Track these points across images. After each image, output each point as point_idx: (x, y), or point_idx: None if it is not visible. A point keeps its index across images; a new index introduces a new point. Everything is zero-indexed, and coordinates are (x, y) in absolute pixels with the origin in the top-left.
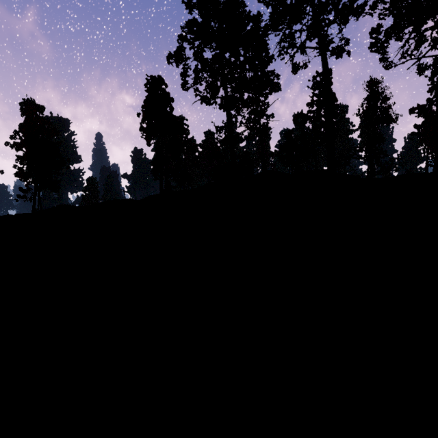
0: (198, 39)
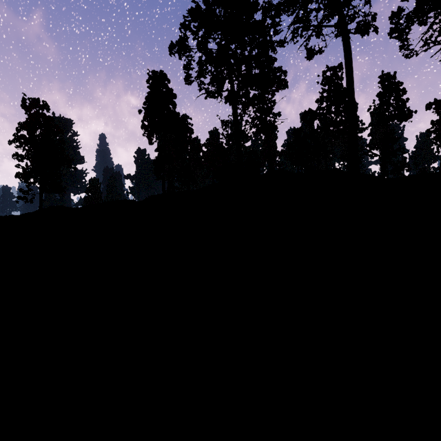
0: (202, 26)
